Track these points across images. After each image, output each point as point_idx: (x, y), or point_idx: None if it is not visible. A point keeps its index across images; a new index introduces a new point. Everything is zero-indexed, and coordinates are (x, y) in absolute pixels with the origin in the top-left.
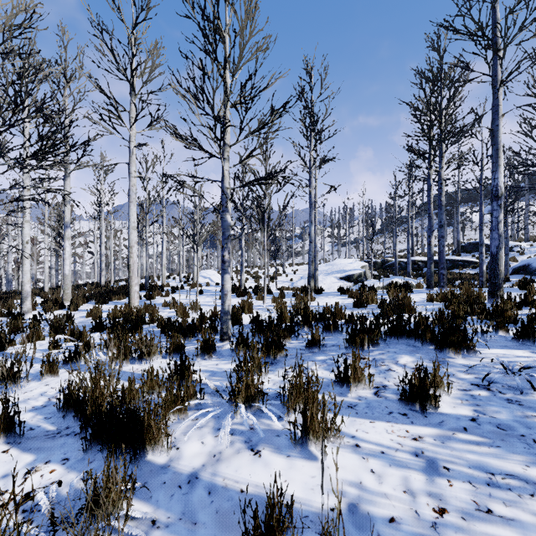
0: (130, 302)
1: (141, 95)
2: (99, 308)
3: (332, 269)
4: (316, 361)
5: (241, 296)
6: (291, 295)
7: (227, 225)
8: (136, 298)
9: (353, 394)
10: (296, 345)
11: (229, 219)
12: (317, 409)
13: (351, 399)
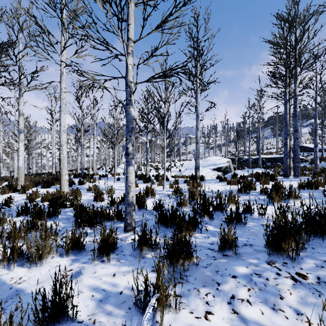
0: (61, 188)
1: (67, 26)
2: (37, 192)
3: (207, 163)
4: (238, 277)
5: (146, 182)
6: (183, 181)
7: (131, 118)
8: (65, 185)
9: None
10: (202, 241)
11: (132, 112)
12: None
13: None
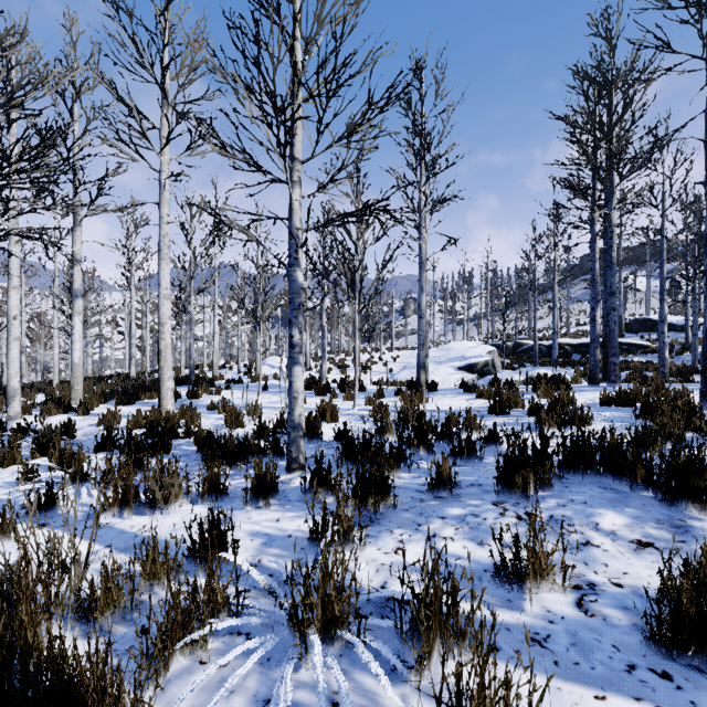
0: (160, 404)
1: (174, 103)
2: (116, 413)
3: (448, 355)
4: (448, 518)
5: (322, 393)
6: (393, 392)
7: (297, 288)
8: (169, 398)
9: (533, 605)
10: (408, 482)
11: (300, 277)
12: (492, 698)
13: (532, 617)
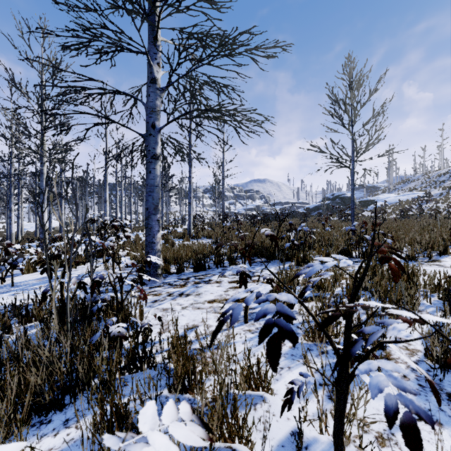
0: None
1: None
2: None
3: None
4: None
5: None
6: None
7: None
8: None
9: None
10: None
11: None
12: None
13: None
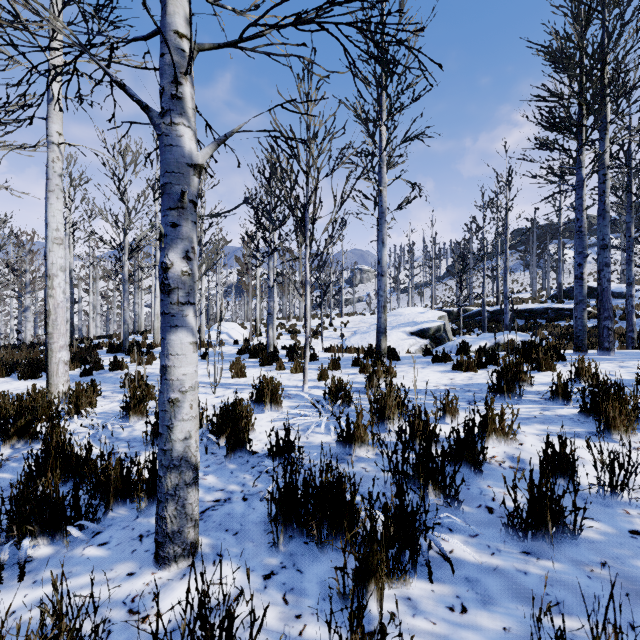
0: (48, 382)
1: None
2: None
3: (398, 320)
4: None
5: (267, 363)
6: (349, 362)
7: (178, 162)
8: (61, 374)
9: None
10: (444, 638)
11: (184, 140)
12: None
13: None
